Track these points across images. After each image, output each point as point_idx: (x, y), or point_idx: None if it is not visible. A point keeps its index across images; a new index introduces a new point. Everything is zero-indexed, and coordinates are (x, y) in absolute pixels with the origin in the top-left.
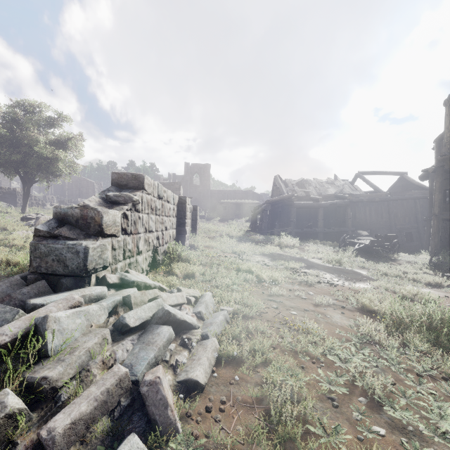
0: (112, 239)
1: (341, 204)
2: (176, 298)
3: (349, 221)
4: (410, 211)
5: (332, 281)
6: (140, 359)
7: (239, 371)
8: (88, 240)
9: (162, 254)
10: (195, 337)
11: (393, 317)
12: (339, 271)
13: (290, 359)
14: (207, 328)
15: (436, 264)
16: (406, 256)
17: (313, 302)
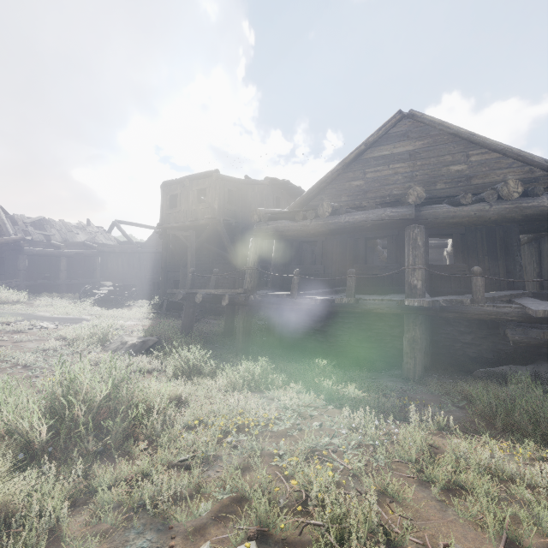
0: None
1: (89, 254)
2: None
3: (98, 271)
4: (158, 263)
5: (47, 326)
6: None
7: None
8: None
9: None
10: None
11: (74, 336)
12: (63, 319)
13: None
14: None
15: (154, 305)
16: (142, 302)
17: (14, 341)
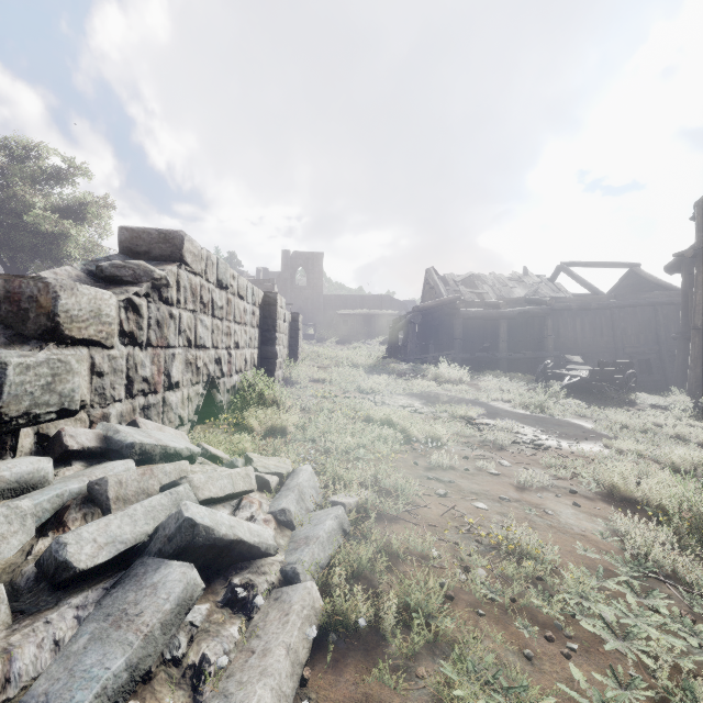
0: (90, 351)
1: (536, 312)
2: (229, 481)
3: (550, 340)
4: (648, 324)
5: (539, 440)
6: (79, 680)
7: (371, 678)
8: (15, 349)
9: (229, 392)
10: (266, 577)
11: (684, 514)
12: (544, 423)
13: (493, 633)
14: (296, 550)
15: None
16: (649, 398)
17: (513, 482)
